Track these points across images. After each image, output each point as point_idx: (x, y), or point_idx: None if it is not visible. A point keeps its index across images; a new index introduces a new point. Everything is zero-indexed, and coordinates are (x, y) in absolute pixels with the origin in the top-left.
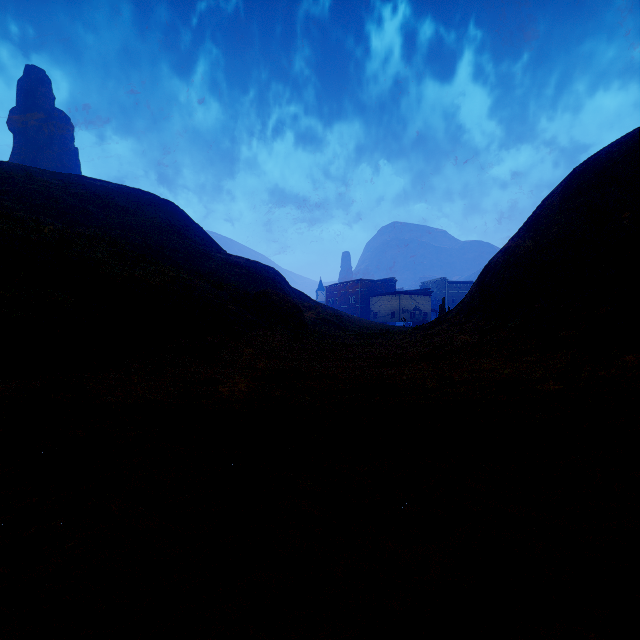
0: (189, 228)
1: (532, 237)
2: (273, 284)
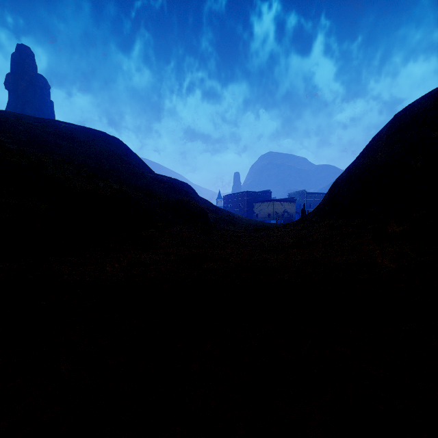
0: (129, 156)
1: (367, 162)
2: (187, 194)
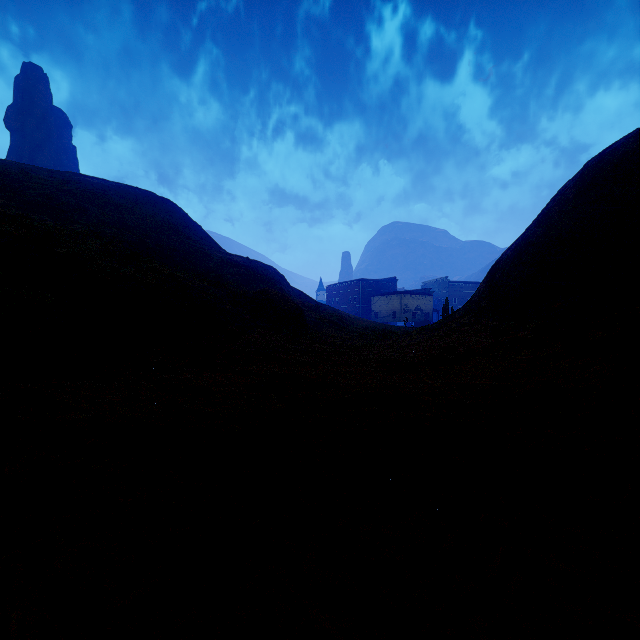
0: (187, 227)
1: (545, 233)
2: (273, 283)
